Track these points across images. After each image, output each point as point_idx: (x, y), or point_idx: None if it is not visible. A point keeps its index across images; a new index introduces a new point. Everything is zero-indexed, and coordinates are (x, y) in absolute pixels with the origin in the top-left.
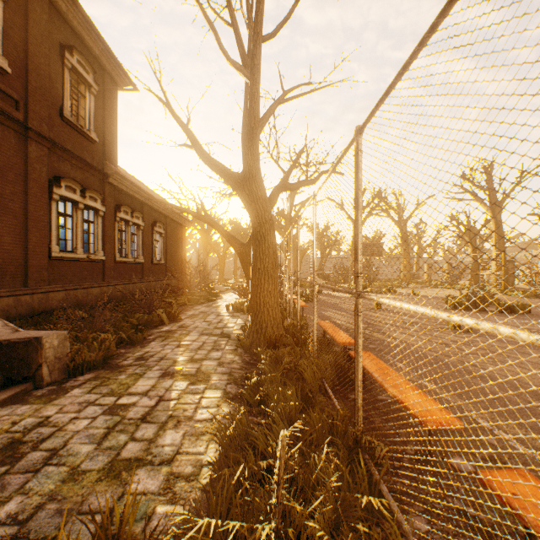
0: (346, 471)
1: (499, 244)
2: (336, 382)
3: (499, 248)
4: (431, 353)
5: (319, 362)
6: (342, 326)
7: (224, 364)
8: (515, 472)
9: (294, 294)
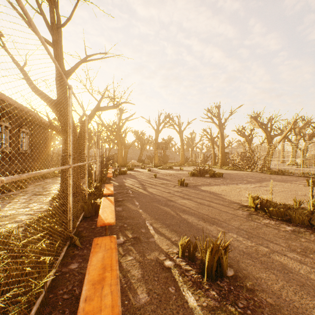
0: (47, 249)
1: (222, 144)
2: (93, 214)
3: (222, 146)
4: (158, 197)
5: (83, 204)
6: (127, 187)
7: (33, 210)
8: (109, 237)
9: (115, 170)
